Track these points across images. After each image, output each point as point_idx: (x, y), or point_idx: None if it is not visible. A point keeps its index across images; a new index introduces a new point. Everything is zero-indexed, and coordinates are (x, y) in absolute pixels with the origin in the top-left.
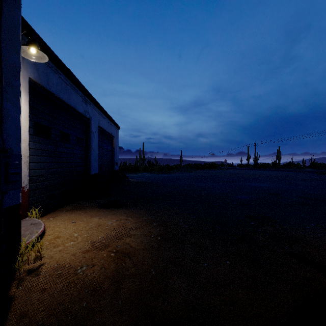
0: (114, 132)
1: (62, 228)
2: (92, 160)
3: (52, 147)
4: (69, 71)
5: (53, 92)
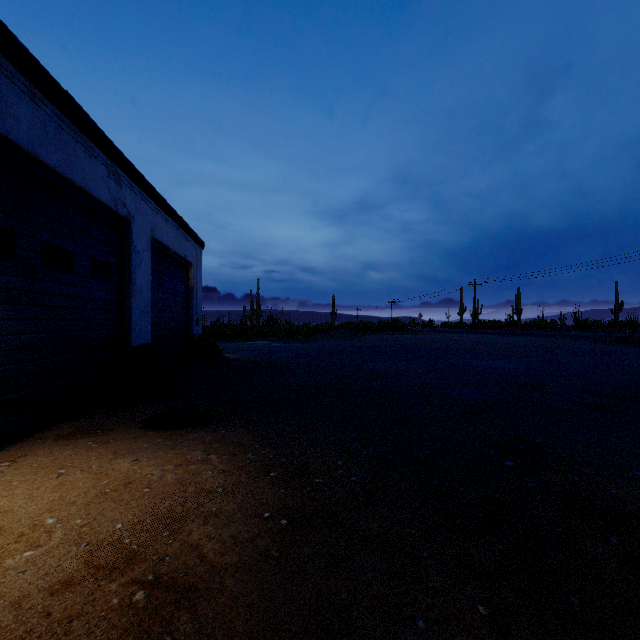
0: (191, 254)
1: (18, 500)
2: (135, 313)
3: (18, 282)
4: (68, 98)
5: (17, 143)
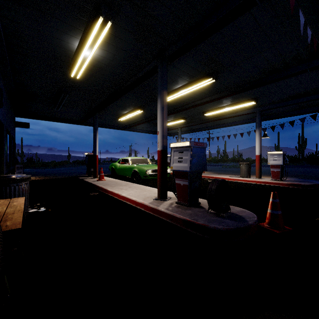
0: None
1: None
2: None
3: None
4: None
5: None
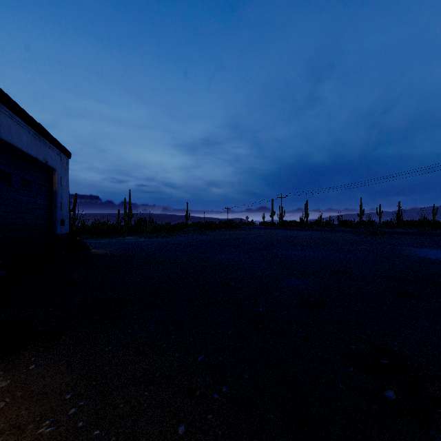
0: (55, 161)
1: None
2: None
3: None
4: None
5: None
